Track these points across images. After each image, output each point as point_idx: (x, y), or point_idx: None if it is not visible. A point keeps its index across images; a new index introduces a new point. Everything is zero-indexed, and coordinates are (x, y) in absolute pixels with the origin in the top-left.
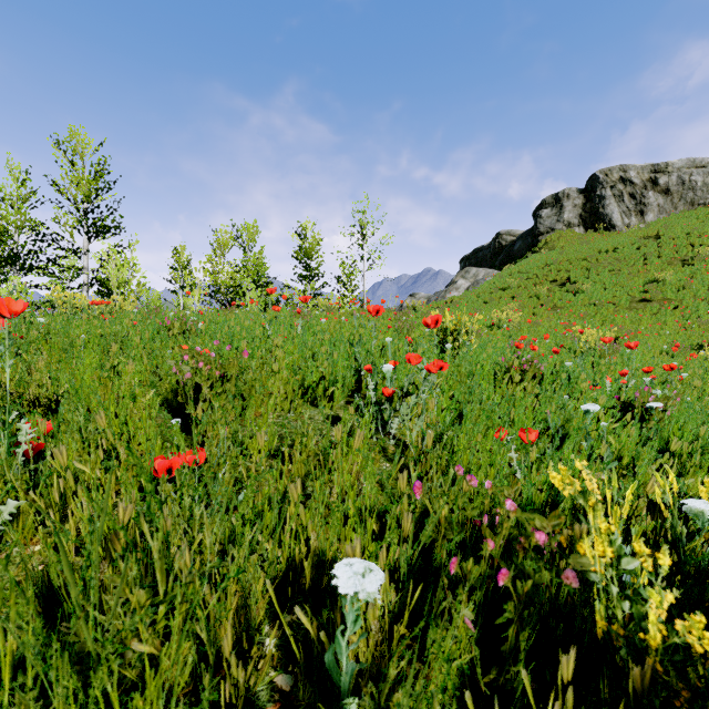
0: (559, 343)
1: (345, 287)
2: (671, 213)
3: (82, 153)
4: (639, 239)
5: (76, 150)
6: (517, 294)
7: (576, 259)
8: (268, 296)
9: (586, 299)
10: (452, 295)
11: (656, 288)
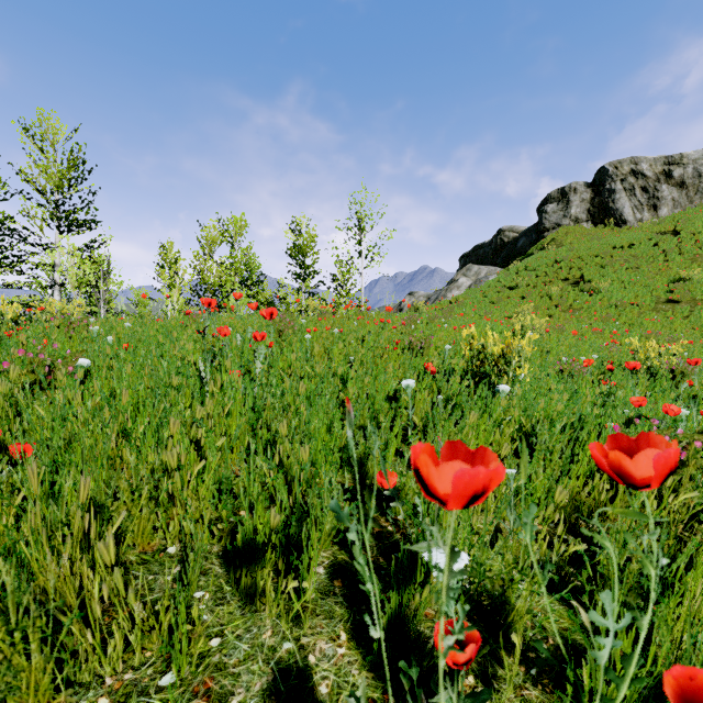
0: (603, 358)
1: (341, 286)
2: (687, 207)
3: (53, 139)
4: (656, 235)
5: (46, 135)
6: (527, 293)
7: (589, 256)
8: (257, 296)
9: (605, 300)
10: (453, 293)
11: (684, 288)
